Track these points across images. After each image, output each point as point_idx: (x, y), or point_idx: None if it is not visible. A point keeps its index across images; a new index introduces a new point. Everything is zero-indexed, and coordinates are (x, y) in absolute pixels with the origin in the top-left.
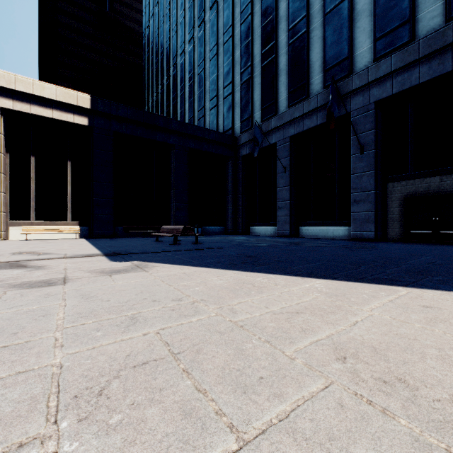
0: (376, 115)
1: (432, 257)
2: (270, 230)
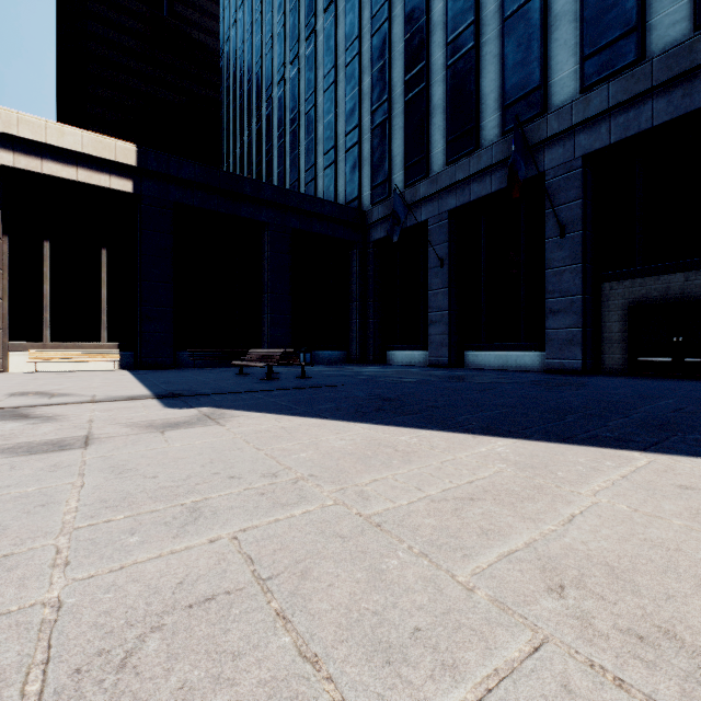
0: (584, 177)
1: (676, 400)
2: (417, 356)
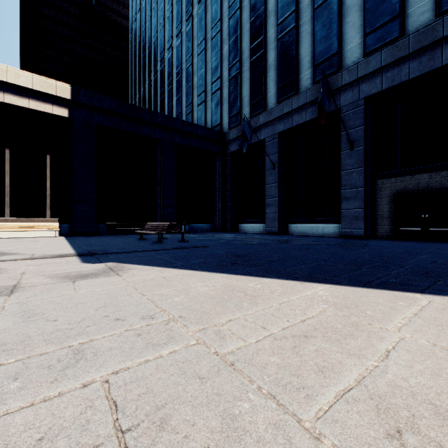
0: (365, 111)
1: (430, 255)
2: (258, 227)
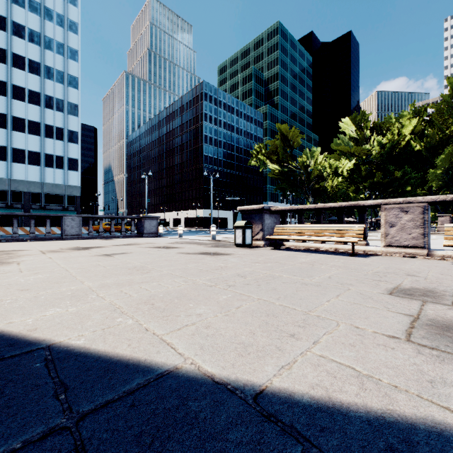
0: None
1: None
2: None
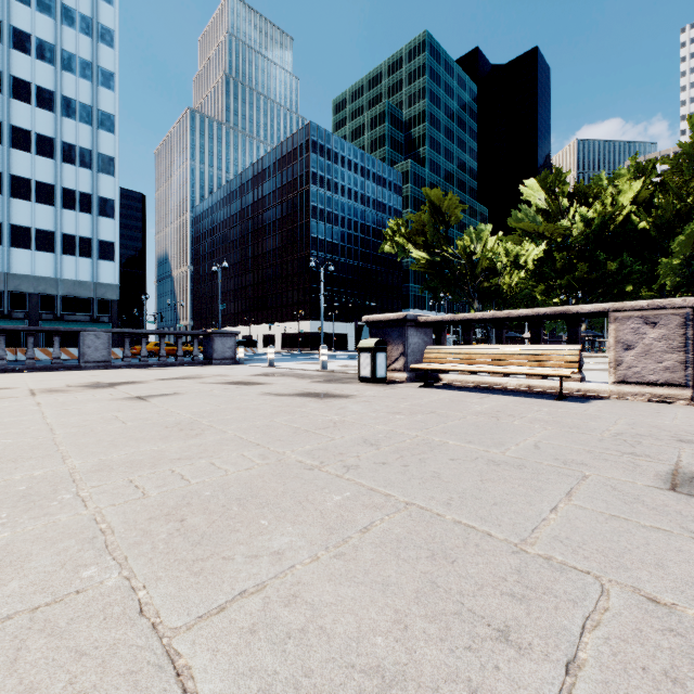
0: None
1: None
2: None
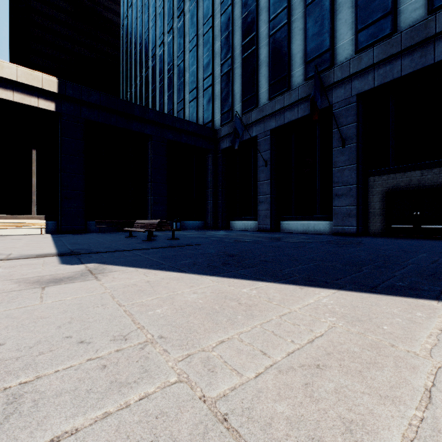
0: (357, 108)
1: (428, 254)
2: (250, 224)
